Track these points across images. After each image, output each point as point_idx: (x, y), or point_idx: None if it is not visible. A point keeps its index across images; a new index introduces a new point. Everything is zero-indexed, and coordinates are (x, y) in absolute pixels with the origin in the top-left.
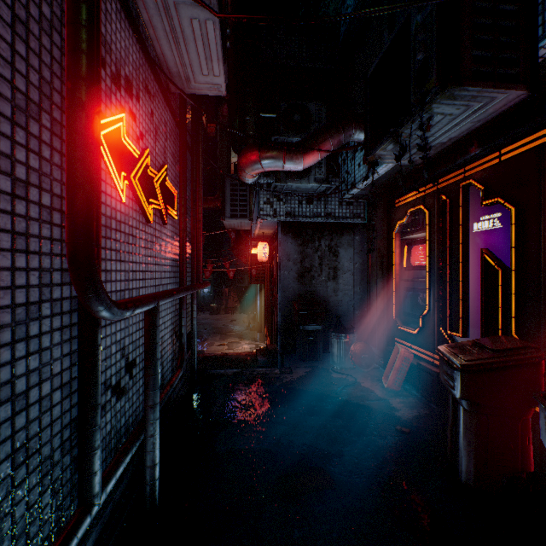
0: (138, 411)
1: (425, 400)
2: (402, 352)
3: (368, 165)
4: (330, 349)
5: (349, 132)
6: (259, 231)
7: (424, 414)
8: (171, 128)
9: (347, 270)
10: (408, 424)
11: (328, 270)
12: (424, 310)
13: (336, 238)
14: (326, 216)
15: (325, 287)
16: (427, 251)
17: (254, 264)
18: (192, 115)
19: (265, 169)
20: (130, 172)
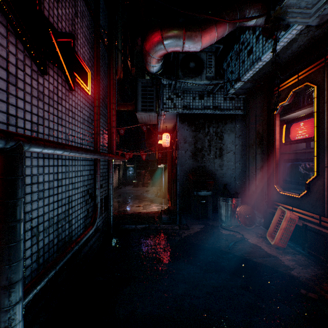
0: None
1: (313, 258)
2: (288, 214)
3: (272, 23)
4: (219, 210)
5: (243, 12)
6: (163, 125)
7: (320, 274)
8: (84, 12)
9: (230, 150)
10: (310, 287)
11: (215, 150)
12: (311, 176)
13: (221, 126)
14: (214, 108)
15: (213, 163)
16: (315, 121)
17: (160, 150)
18: (108, 20)
19: (167, 49)
20: None
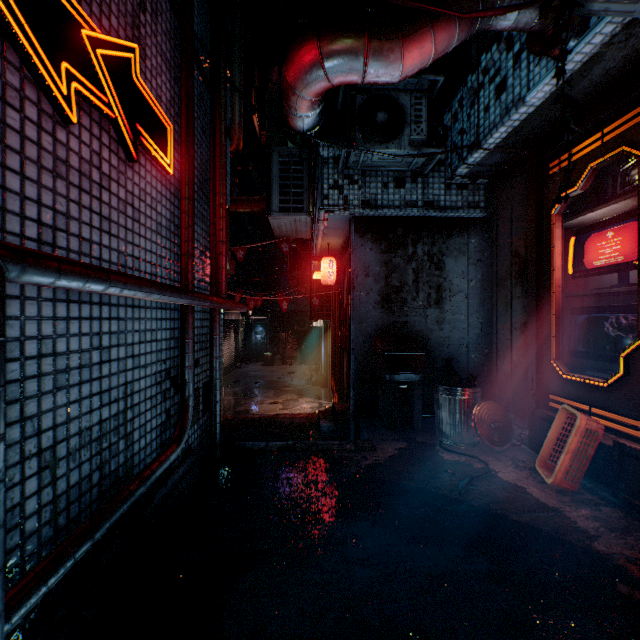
0: (16, 560)
1: (638, 515)
2: (582, 421)
3: (556, 14)
4: (436, 412)
5: None
6: (323, 241)
7: None
8: (159, 4)
9: (458, 290)
10: (636, 577)
11: (427, 290)
12: (632, 343)
13: (440, 241)
14: (425, 206)
15: (423, 317)
16: None
17: (316, 292)
18: (211, 26)
19: (331, 78)
20: None
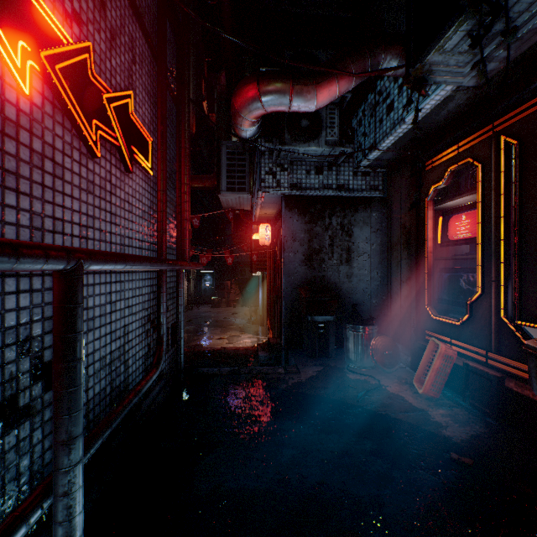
0: None
1: (477, 412)
2: (442, 349)
3: (412, 84)
4: (345, 344)
5: (377, 58)
6: (261, 211)
7: (483, 433)
8: (144, 53)
9: (363, 251)
10: (465, 450)
11: (340, 251)
12: (474, 295)
13: (350, 215)
14: (338, 188)
15: (337, 272)
16: (480, 216)
17: (255, 250)
18: (177, 57)
19: (266, 108)
20: (40, 49)
